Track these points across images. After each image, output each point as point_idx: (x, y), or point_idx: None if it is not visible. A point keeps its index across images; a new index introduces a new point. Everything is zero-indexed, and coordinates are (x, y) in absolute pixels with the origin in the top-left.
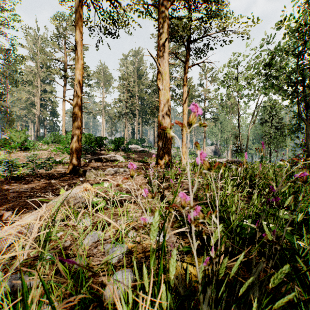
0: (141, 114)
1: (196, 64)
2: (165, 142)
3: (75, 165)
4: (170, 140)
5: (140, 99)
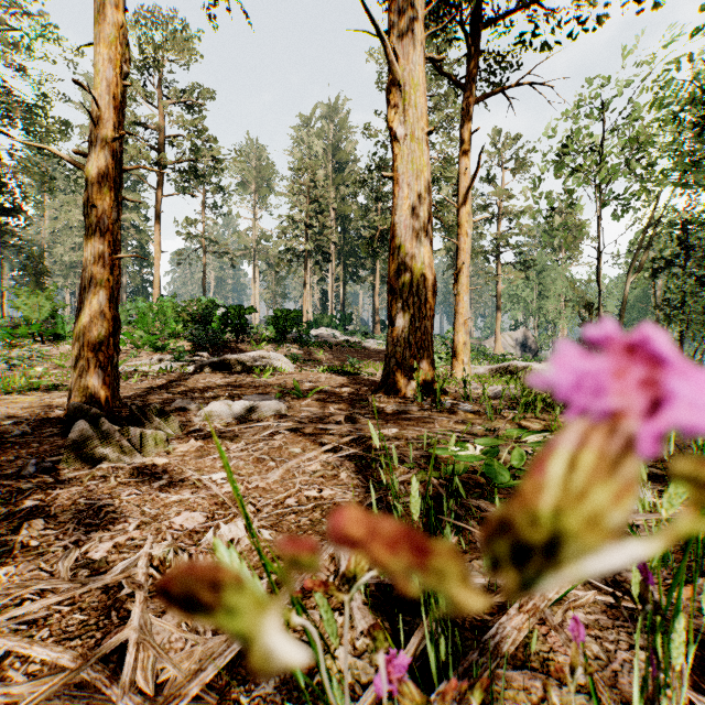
0: (342, 256)
1: (496, 90)
2: (413, 311)
3: (87, 390)
4: (431, 305)
5: (340, 219)
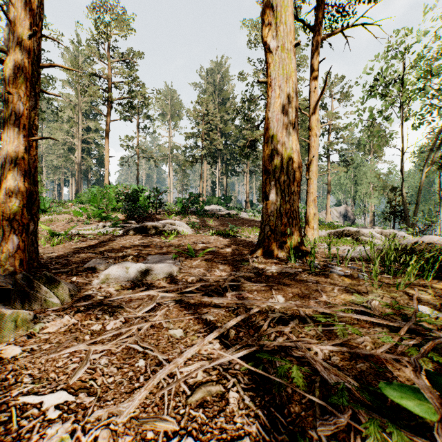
0: (225, 159)
1: (338, 30)
2: (284, 188)
3: (3, 254)
4: (297, 183)
5: (223, 135)
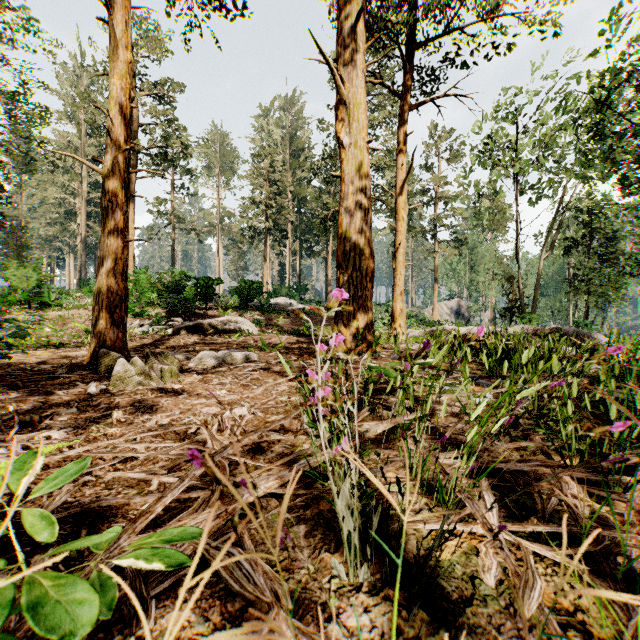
0: (298, 233)
1: (427, 100)
2: (356, 283)
3: (106, 343)
4: (370, 278)
5: (296, 200)
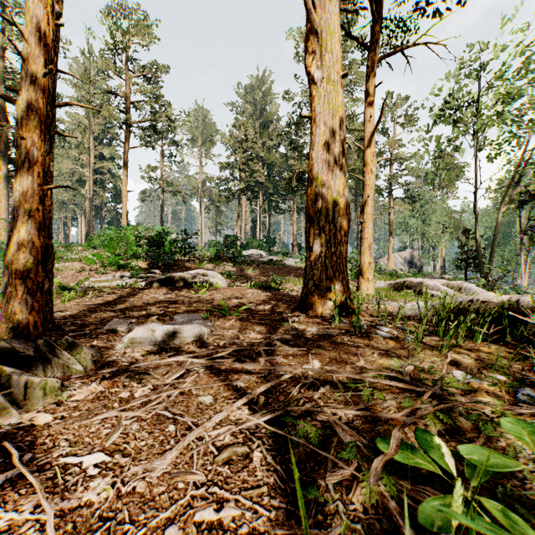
0: (268, 193)
1: (396, 50)
2: (329, 237)
3: (15, 316)
4: (345, 232)
5: (266, 165)
